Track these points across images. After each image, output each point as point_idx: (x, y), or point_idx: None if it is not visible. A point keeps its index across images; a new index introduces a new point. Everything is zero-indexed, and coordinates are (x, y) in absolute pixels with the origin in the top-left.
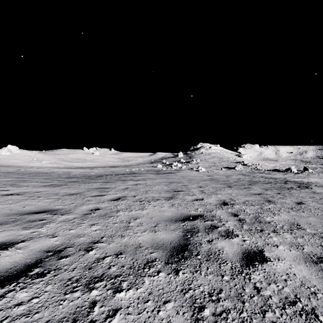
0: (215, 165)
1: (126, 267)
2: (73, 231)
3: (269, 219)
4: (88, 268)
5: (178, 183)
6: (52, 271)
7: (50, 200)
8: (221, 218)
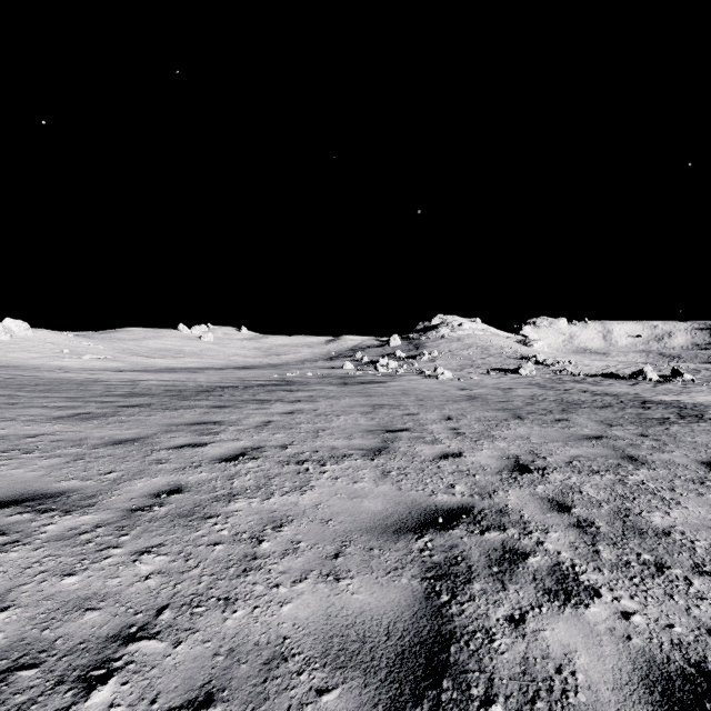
0: (473, 365)
1: None
2: (74, 581)
3: (662, 522)
4: None
5: (395, 410)
6: None
7: (52, 462)
8: (527, 520)
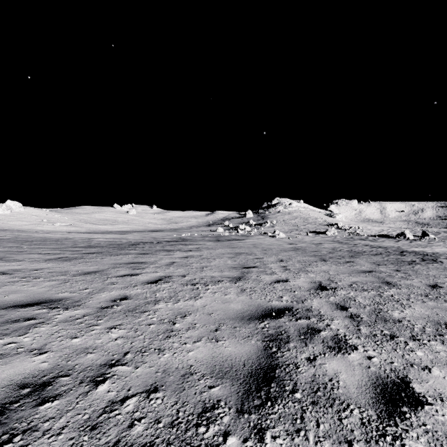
0: (297, 229)
1: (164, 422)
2: (78, 341)
3: (398, 315)
4: (90, 427)
5: (249, 255)
6: (18, 437)
7: (52, 283)
8: (322, 314)
